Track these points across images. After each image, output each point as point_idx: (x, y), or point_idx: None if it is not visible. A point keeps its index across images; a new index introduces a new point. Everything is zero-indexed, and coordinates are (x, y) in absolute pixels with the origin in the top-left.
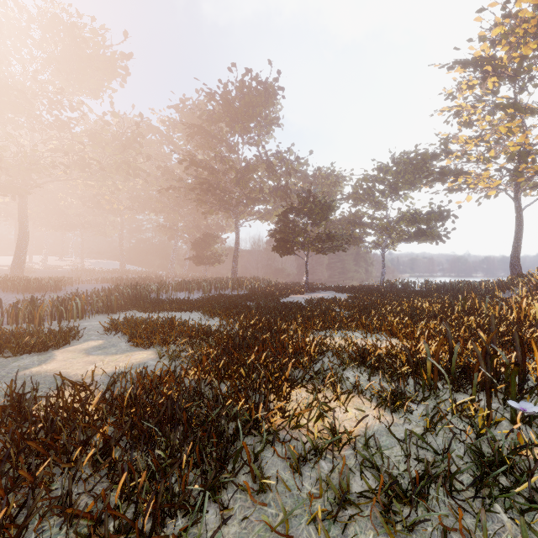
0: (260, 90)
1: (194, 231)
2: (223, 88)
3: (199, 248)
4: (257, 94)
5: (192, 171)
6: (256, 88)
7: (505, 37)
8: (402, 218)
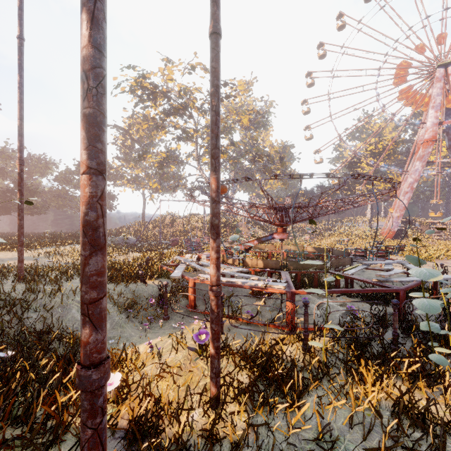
0: None
1: None
2: None
3: None
4: None
5: None
6: None
7: (133, 126)
8: None
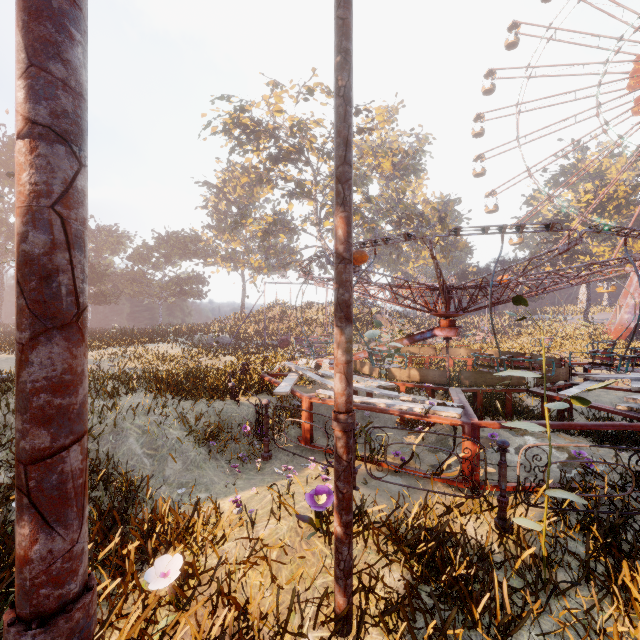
0: None
1: None
2: None
3: None
4: None
5: None
6: None
7: (229, 181)
8: (172, 280)
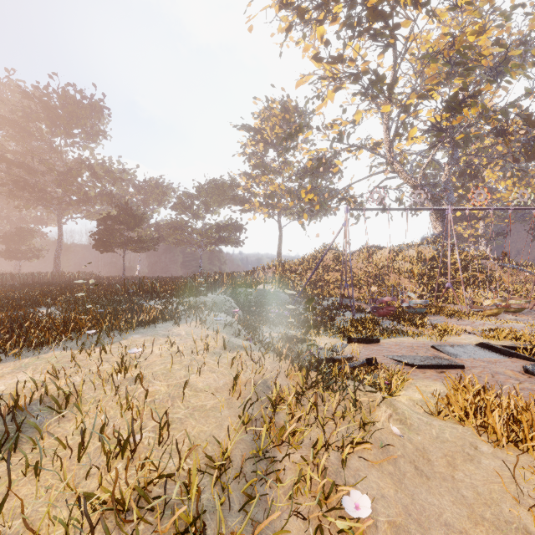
0: (84, 105)
1: (2, 222)
2: (42, 89)
3: (11, 242)
4: (82, 106)
5: (0, 157)
6: (81, 101)
7: (267, 121)
8: (211, 228)
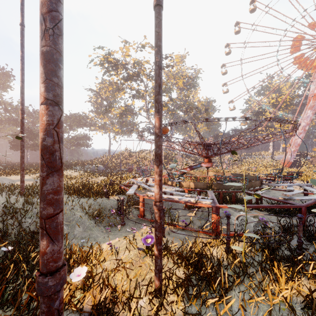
0: (0, 73)
1: None
2: None
3: None
4: None
5: None
6: None
7: (102, 89)
8: (73, 138)
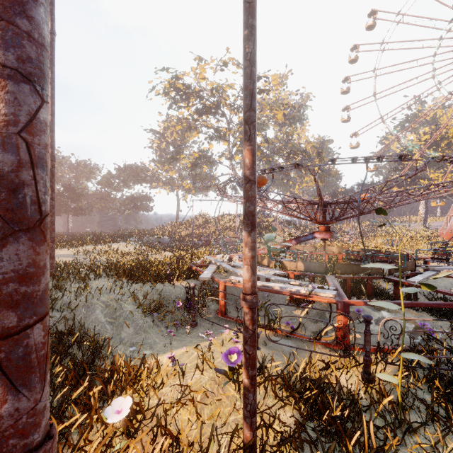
0: None
1: None
2: None
3: None
4: None
5: None
6: None
7: (168, 129)
8: (128, 199)
